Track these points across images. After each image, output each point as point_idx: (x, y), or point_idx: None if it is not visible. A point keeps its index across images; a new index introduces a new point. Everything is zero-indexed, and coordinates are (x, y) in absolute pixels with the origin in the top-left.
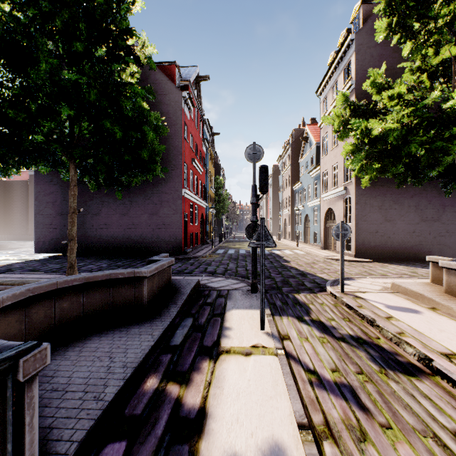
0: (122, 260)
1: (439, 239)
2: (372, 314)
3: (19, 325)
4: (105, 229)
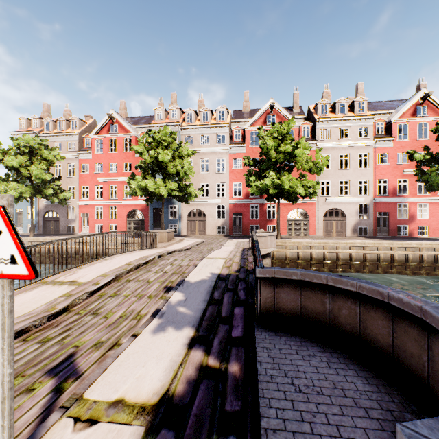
0: None
1: None
2: None
3: (419, 349)
4: None
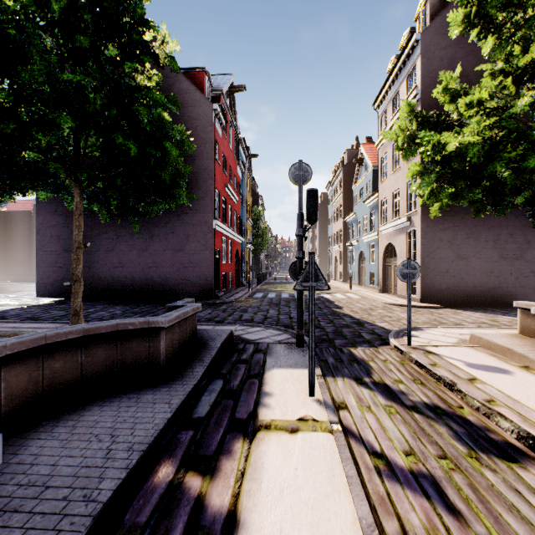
0: (141, 305)
1: (522, 281)
2: (451, 375)
3: None
4: (120, 269)
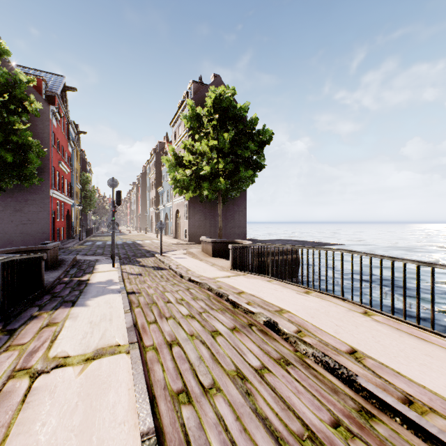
0: None
1: (233, 230)
2: (166, 260)
3: None
4: None
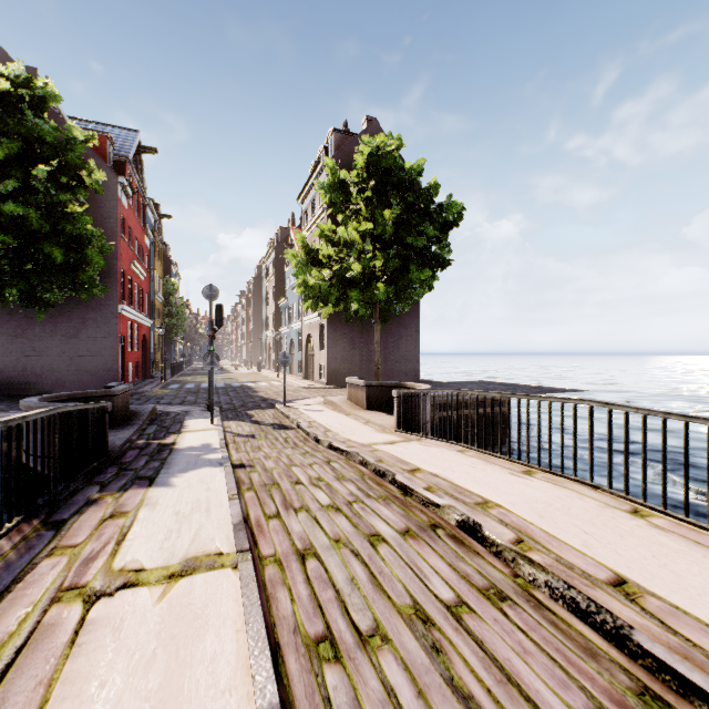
0: None
1: (397, 366)
2: (293, 414)
3: None
4: None
